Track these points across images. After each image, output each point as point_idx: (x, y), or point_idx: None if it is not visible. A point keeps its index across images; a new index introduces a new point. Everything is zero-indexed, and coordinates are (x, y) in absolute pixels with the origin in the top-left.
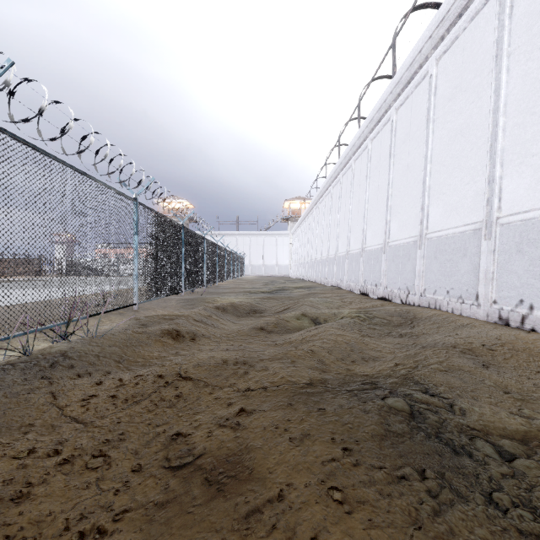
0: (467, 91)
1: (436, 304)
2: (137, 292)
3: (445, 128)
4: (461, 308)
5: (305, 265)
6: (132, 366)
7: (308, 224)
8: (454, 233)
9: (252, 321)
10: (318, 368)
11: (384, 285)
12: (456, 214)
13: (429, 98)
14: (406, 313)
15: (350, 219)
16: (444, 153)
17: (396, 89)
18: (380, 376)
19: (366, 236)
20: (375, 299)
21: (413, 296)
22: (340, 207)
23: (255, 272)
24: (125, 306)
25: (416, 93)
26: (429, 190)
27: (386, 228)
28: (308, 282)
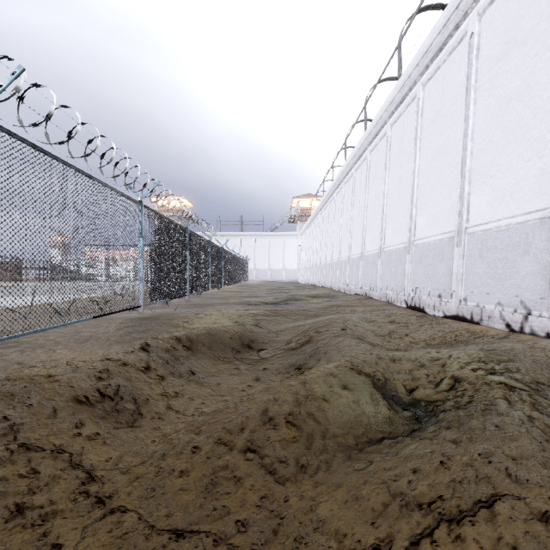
0: None
1: None
2: None
3: None
4: None
5: (318, 268)
6: None
7: (321, 221)
8: None
9: (241, 374)
10: None
11: (459, 296)
12: None
13: None
14: None
15: (385, 205)
16: None
17: None
18: None
19: (416, 224)
20: (440, 318)
21: (547, 320)
22: (367, 192)
23: (260, 277)
24: None
25: None
26: None
27: (460, 205)
28: (322, 288)
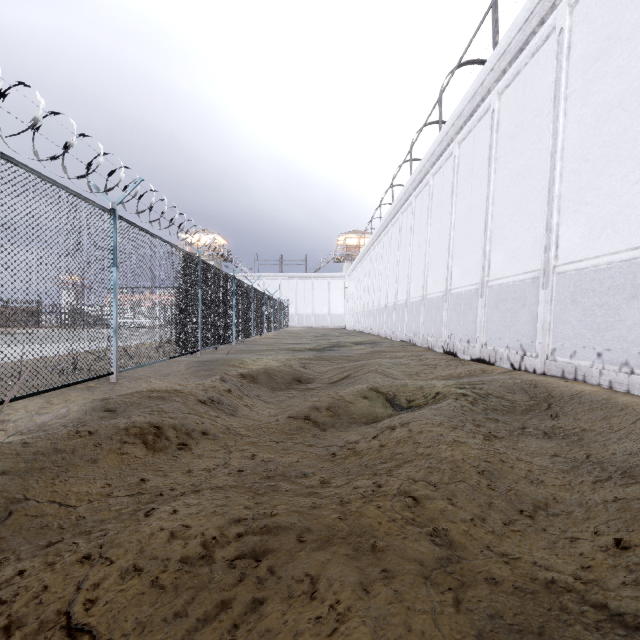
0: (633, 38)
1: (577, 372)
2: (115, 354)
3: (587, 104)
4: (628, 382)
5: (365, 314)
6: (15, 536)
7: (368, 262)
8: (610, 262)
9: (294, 397)
10: (443, 568)
11: (482, 342)
12: (612, 233)
13: (558, 64)
14: (532, 387)
15: (427, 253)
16: (586, 143)
17: (500, 64)
18: (631, 620)
19: (452, 274)
20: (467, 361)
21: (534, 359)
22: (412, 237)
23: (302, 323)
24: (90, 378)
25: (533, 63)
26: (558, 200)
27: (483, 261)
28: (369, 335)
